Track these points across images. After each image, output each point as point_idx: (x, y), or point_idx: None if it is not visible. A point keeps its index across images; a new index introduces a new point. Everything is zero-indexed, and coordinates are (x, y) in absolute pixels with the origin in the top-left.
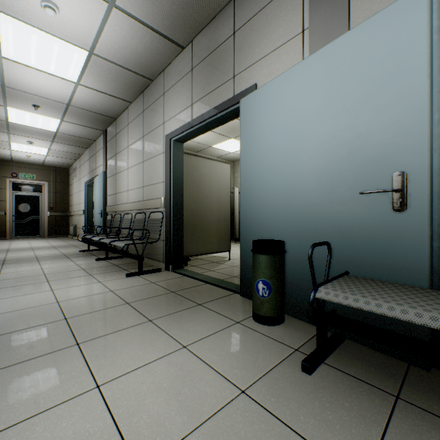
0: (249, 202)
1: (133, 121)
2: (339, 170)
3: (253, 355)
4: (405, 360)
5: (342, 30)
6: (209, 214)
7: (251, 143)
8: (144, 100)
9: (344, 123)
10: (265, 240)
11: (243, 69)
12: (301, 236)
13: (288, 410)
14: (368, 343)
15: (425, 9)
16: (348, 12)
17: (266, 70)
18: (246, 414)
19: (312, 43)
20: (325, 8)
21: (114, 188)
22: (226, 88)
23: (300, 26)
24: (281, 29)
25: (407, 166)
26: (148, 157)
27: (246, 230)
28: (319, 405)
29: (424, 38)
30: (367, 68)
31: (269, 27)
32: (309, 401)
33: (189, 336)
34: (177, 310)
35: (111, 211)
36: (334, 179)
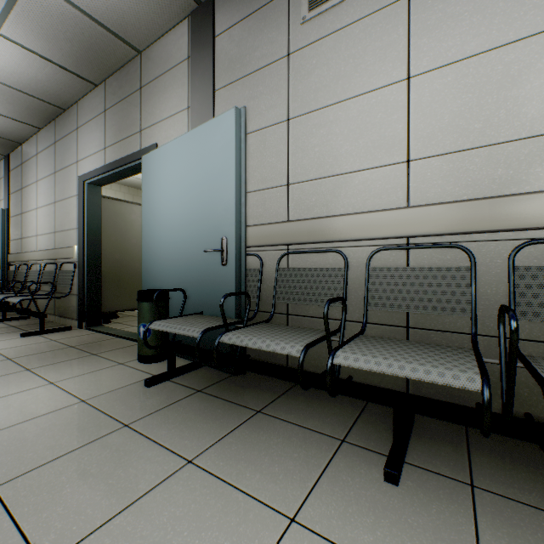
0: (148, 255)
1: (43, 151)
2: (199, 232)
3: (113, 382)
4: (227, 371)
5: (210, 118)
6: (139, 266)
7: (149, 199)
8: (56, 130)
9: (201, 195)
10: (154, 290)
11: (148, 125)
12: (179, 286)
13: (111, 405)
14: (212, 365)
15: (234, 126)
16: (213, 105)
17: (165, 133)
18: (74, 410)
19: (193, 121)
20: (200, 95)
21: (19, 231)
22: (135, 140)
23: (187, 102)
24: (175, 100)
25: (228, 233)
26: (60, 198)
27: (146, 281)
28: (137, 400)
29: (234, 145)
30: (211, 156)
31: (166, 94)
32: (132, 399)
33: (62, 376)
34: (65, 360)
35: (14, 260)
36: (196, 239)
